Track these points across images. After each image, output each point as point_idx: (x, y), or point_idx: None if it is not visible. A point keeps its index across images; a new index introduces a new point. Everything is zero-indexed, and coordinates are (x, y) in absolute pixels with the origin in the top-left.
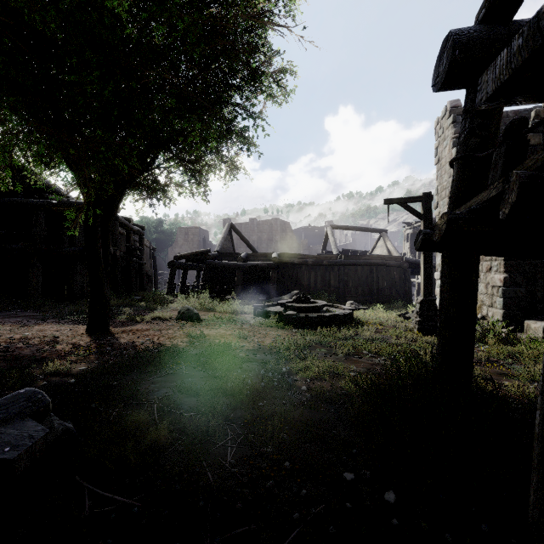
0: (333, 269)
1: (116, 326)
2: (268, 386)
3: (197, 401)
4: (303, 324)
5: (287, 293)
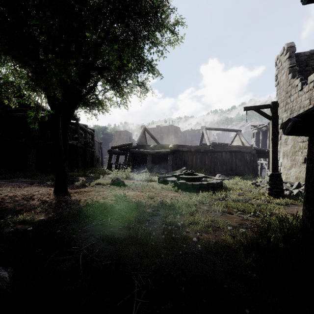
0: (207, 154)
1: (73, 189)
2: (167, 237)
3: (114, 249)
4: (190, 189)
5: (178, 169)
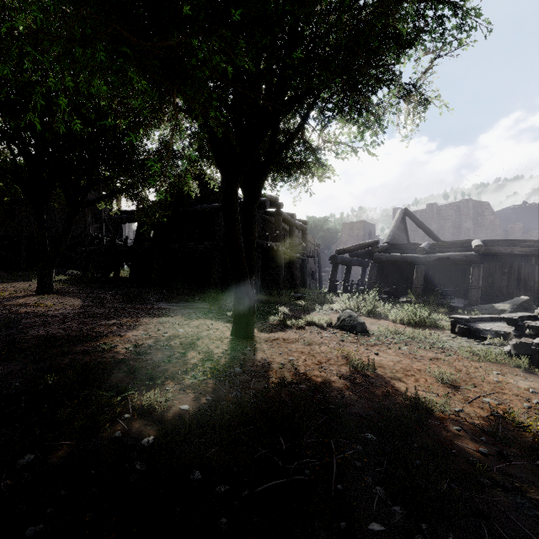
0: None
1: (264, 330)
2: None
3: None
4: None
5: (499, 299)
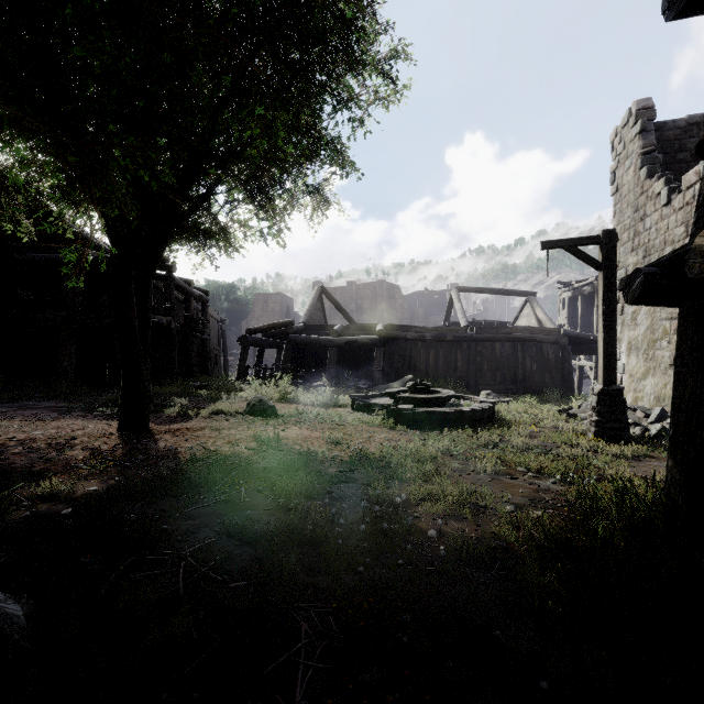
0: (461, 346)
1: (161, 423)
2: (372, 529)
3: (255, 555)
4: (422, 423)
5: (397, 379)
